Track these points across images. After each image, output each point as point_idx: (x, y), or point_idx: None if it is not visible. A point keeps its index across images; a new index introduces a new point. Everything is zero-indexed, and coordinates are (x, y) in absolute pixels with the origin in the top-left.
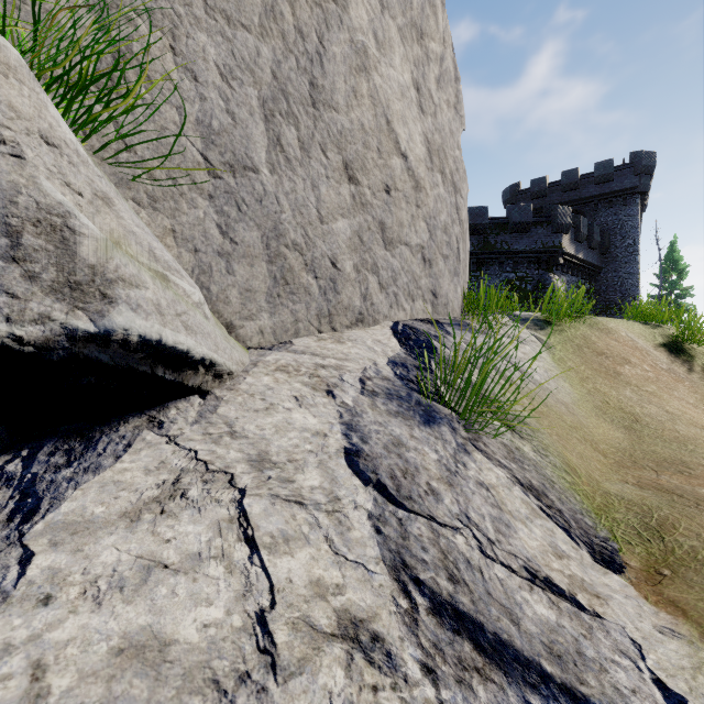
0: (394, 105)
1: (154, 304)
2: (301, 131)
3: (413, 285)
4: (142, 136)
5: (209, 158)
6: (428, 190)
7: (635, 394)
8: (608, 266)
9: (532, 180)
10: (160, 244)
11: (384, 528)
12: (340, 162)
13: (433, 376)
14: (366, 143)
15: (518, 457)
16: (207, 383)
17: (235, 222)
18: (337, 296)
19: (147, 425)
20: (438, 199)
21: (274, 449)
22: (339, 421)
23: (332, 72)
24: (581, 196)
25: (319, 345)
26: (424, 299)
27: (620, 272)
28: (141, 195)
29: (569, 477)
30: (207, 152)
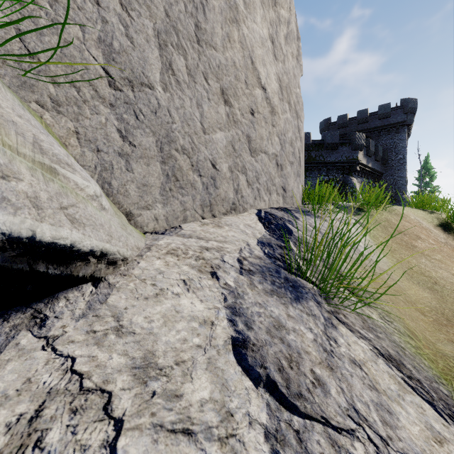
0: (256, 50)
1: (28, 196)
2: (189, 61)
3: (270, 183)
4: (45, 46)
5: (110, 73)
6: (280, 115)
7: (428, 261)
8: (387, 172)
9: (338, 116)
10: (50, 138)
11: (284, 452)
12: (218, 88)
13: (295, 255)
14: (237, 76)
15: (371, 325)
16: (100, 270)
17: (134, 128)
18: (216, 190)
19: (29, 322)
20: (286, 121)
21: (161, 347)
22: (224, 305)
23: (212, 19)
24: (370, 127)
25: (203, 230)
26: (277, 193)
27: (395, 176)
28: (44, 98)
29: (412, 342)
30: (108, 67)
